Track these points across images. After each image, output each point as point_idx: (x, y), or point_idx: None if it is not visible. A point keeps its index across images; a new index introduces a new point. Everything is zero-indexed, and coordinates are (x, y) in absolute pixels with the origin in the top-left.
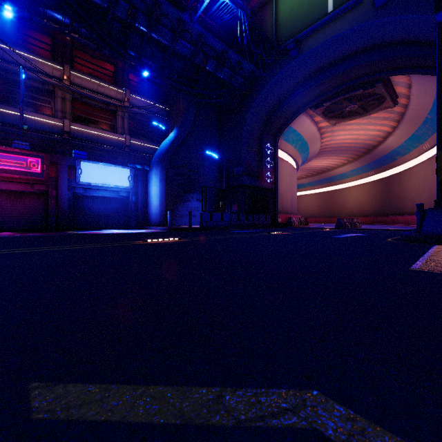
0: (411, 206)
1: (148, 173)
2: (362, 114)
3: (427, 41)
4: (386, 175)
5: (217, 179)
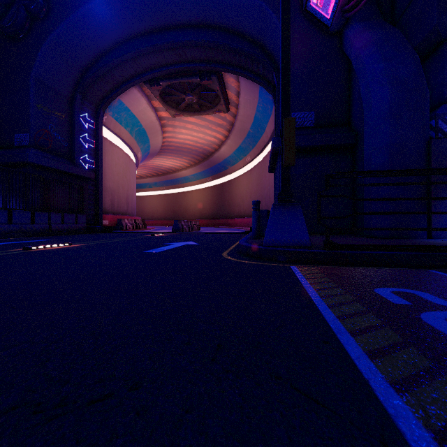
0: (238, 210)
1: None
2: (200, 112)
3: (254, 38)
4: (220, 182)
5: None
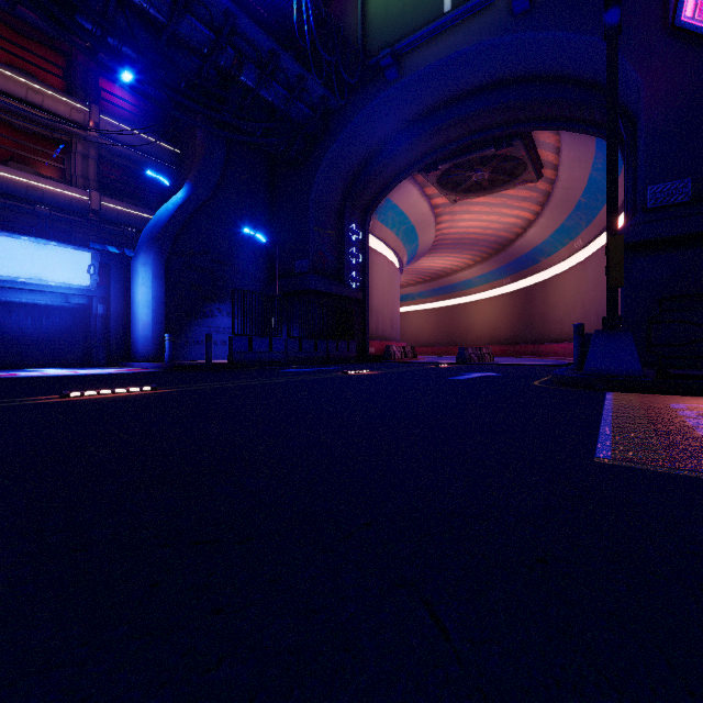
0: (558, 330)
1: (131, 261)
2: (494, 188)
3: (583, 79)
4: (526, 285)
5: (267, 280)
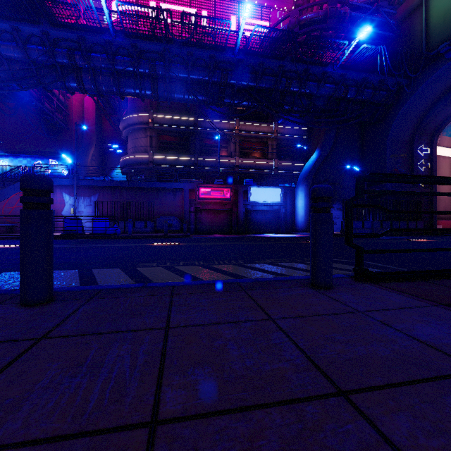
0: None
1: (295, 190)
2: None
3: None
4: None
5: None
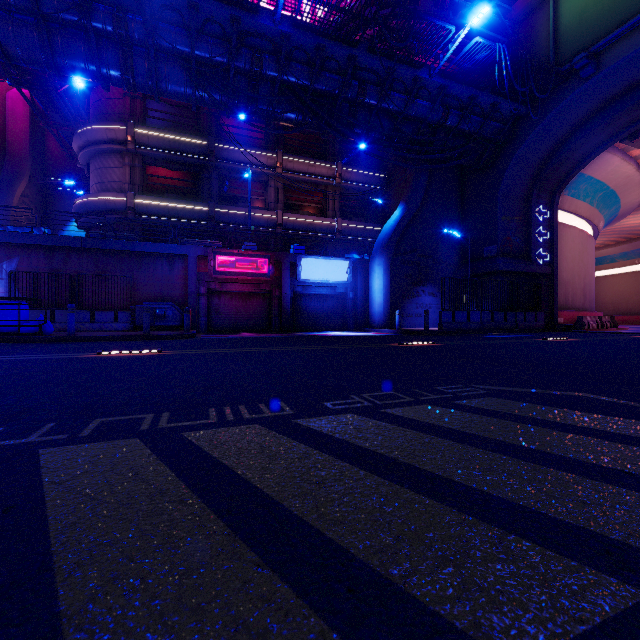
0: None
1: (369, 263)
2: None
3: None
4: None
5: (458, 265)
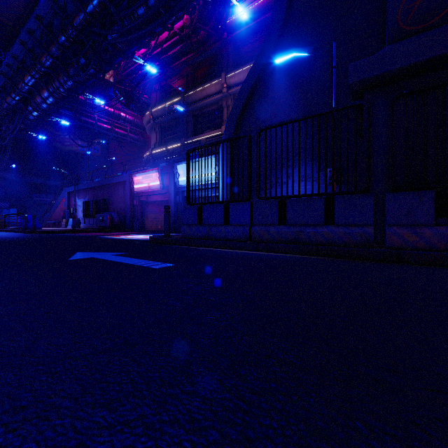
0: None
1: None
2: None
3: None
4: None
5: None
